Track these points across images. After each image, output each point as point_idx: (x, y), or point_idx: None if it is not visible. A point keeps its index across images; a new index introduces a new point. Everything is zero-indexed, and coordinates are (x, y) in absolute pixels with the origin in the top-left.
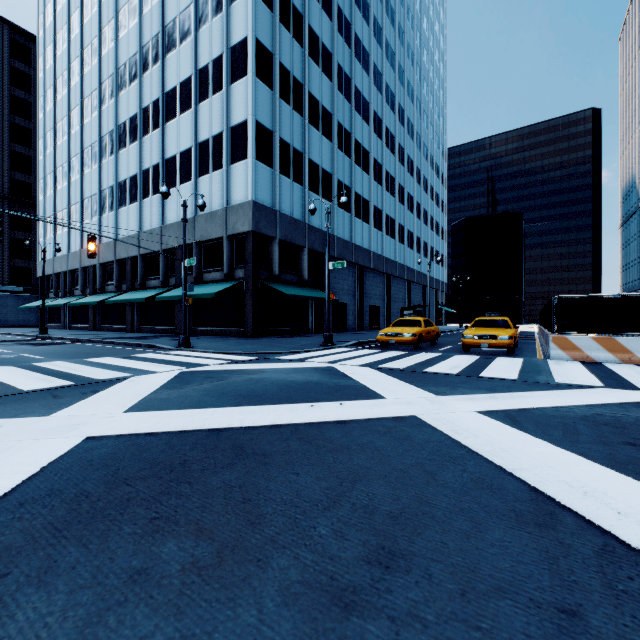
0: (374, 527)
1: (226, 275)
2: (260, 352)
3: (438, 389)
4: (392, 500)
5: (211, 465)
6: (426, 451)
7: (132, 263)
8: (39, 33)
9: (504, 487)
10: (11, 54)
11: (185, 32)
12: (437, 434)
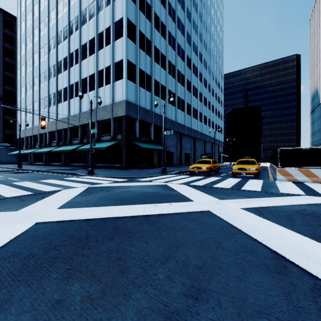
0: (188, 274)
1: (112, 138)
2: (129, 177)
3: (220, 196)
4: (198, 258)
5: (101, 238)
6: (215, 230)
7: (65, 131)
8: (18, 15)
9: (258, 250)
10: (4, 26)
11: (91, 15)
12: (221, 220)
